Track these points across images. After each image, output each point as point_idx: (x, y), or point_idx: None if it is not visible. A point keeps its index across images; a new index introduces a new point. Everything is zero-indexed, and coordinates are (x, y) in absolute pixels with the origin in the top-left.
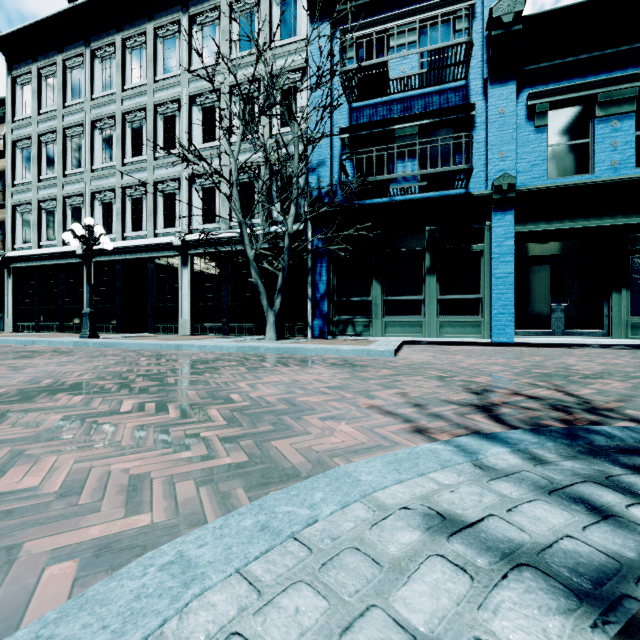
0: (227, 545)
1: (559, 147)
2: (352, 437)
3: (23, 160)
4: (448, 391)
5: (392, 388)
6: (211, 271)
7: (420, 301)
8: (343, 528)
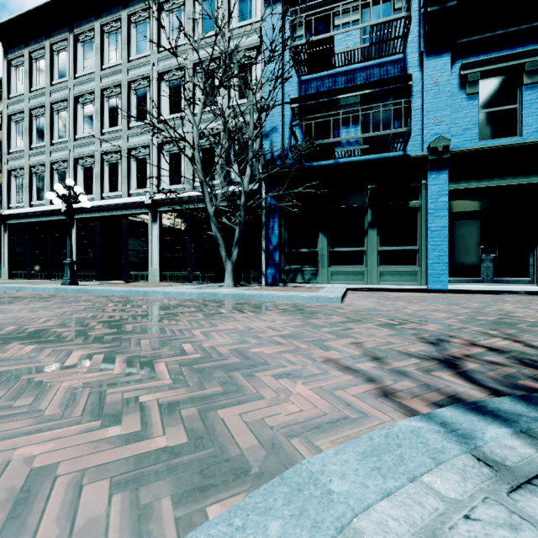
0: None
1: (489, 112)
2: (311, 404)
3: (17, 131)
4: (403, 341)
5: (345, 337)
6: (177, 226)
7: (362, 252)
8: None
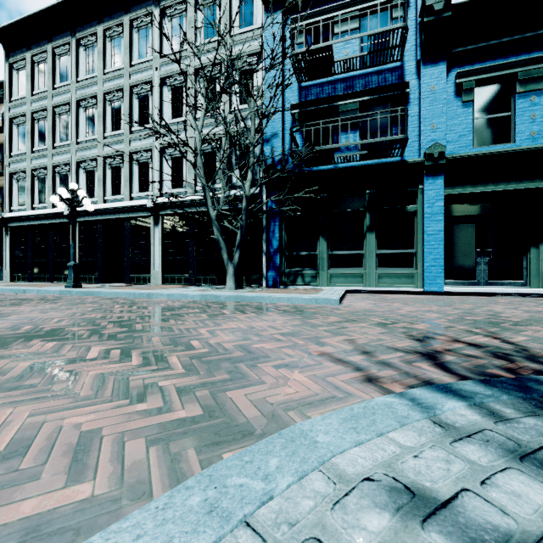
0: (168, 535)
1: (484, 120)
2: (306, 387)
3: (19, 134)
4: (392, 338)
5: (340, 335)
6: (179, 229)
7: (361, 255)
8: (301, 508)
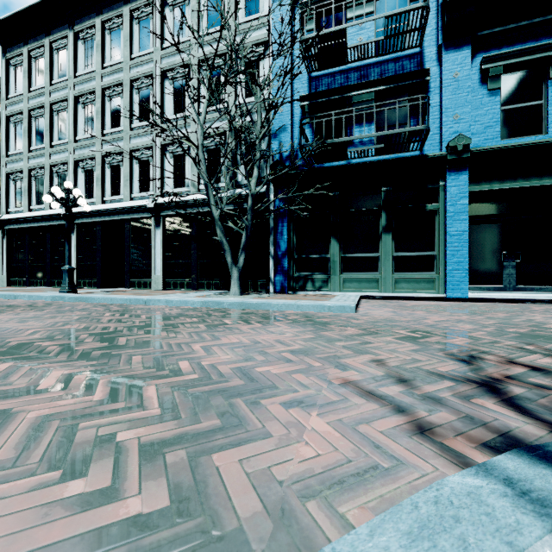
0: None
1: (512, 109)
2: (330, 444)
3: (16, 133)
4: (429, 358)
5: (364, 353)
6: (181, 231)
7: (376, 258)
8: None
